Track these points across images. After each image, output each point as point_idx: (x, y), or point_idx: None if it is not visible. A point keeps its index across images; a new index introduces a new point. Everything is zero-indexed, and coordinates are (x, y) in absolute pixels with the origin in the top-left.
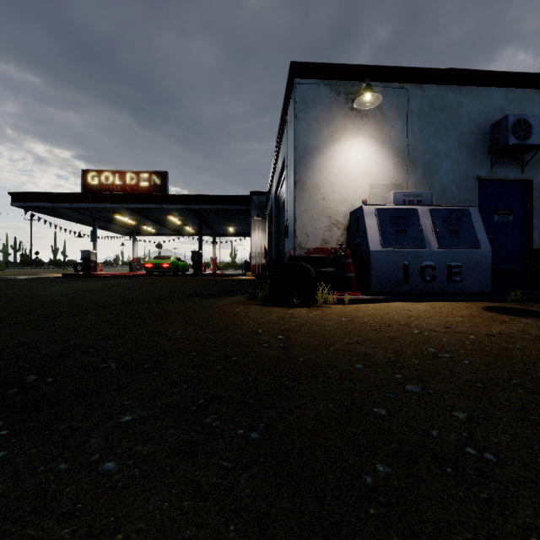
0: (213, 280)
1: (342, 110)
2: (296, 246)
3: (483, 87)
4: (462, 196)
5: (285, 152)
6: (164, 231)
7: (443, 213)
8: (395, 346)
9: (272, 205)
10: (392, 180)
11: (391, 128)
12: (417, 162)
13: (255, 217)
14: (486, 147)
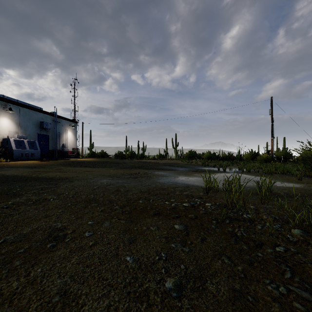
0: None
1: None
2: None
3: (38, 112)
4: (34, 137)
5: None
6: None
7: (30, 142)
8: (28, 164)
9: None
10: (15, 131)
11: (15, 117)
12: (22, 127)
13: None
14: (39, 126)
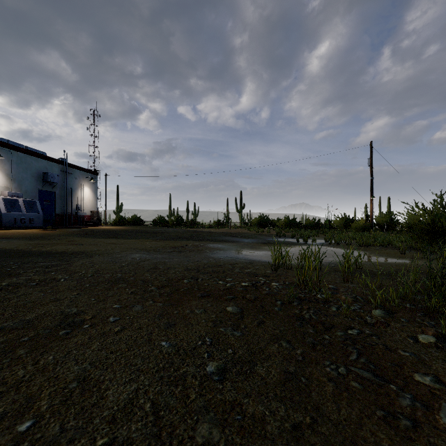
0: None
1: None
2: None
3: (40, 158)
4: (33, 194)
5: None
6: None
7: (28, 202)
8: (24, 234)
9: None
10: (5, 185)
11: (5, 165)
12: (16, 180)
13: None
14: (41, 179)
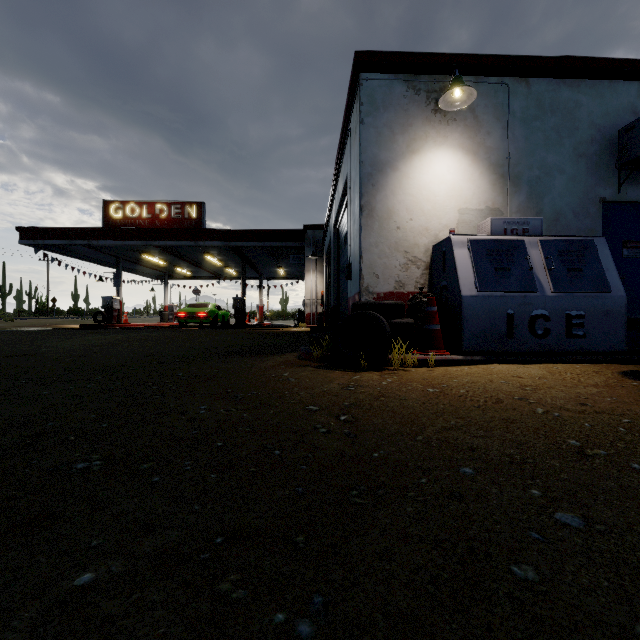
0: (258, 333)
1: (422, 112)
2: (362, 290)
3: (608, 80)
4: (581, 223)
5: (348, 171)
6: (201, 274)
7: (559, 246)
8: (515, 435)
9: (330, 240)
10: (488, 204)
11: (486, 136)
12: (520, 180)
13: (309, 256)
14: (612, 159)
